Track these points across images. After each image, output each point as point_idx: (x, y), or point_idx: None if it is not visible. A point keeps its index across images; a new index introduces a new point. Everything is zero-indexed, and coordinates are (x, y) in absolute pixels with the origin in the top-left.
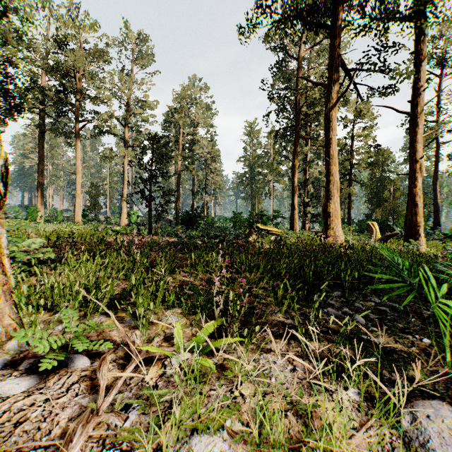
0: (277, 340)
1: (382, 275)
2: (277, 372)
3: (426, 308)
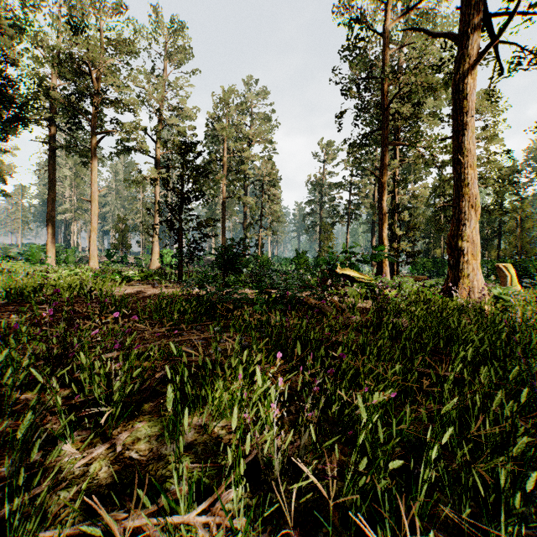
0: None
1: None
2: None
3: None
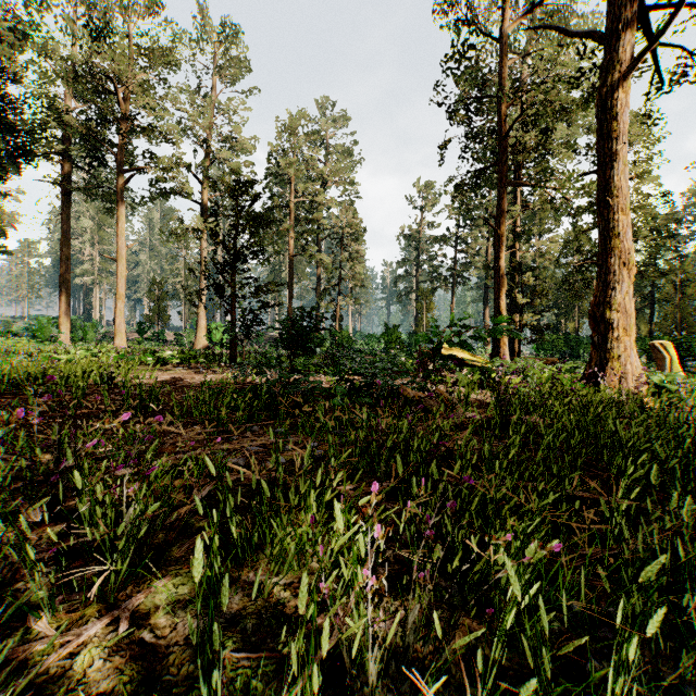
0: None
1: None
2: None
3: None
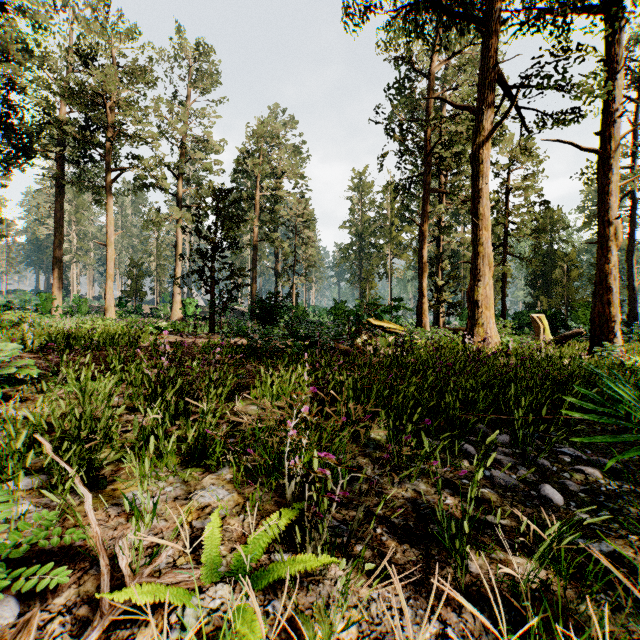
0: (405, 545)
1: (598, 417)
2: None
3: None
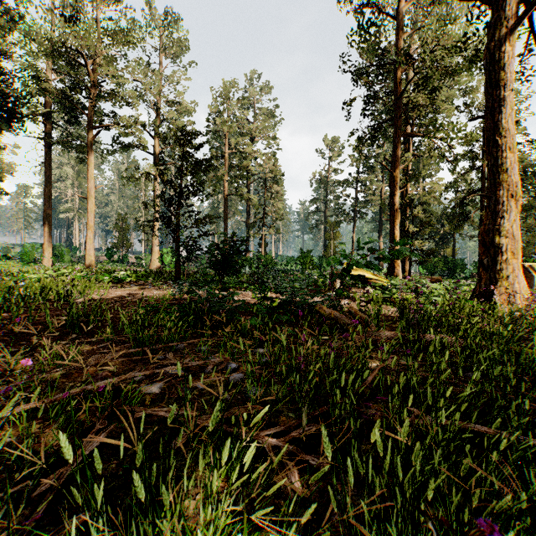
0: None
1: None
2: None
3: None
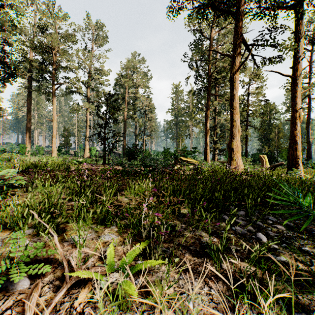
0: (195, 258)
1: (281, 202)
2: (195, 295)
3: (314, 226)
